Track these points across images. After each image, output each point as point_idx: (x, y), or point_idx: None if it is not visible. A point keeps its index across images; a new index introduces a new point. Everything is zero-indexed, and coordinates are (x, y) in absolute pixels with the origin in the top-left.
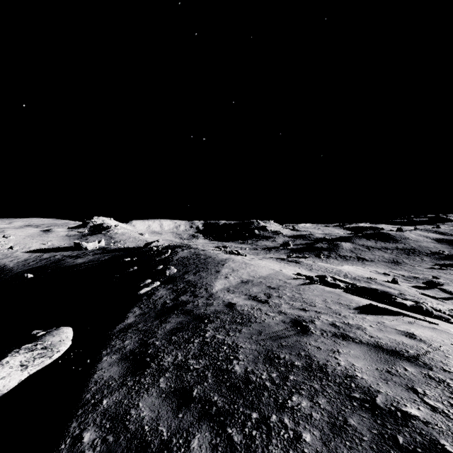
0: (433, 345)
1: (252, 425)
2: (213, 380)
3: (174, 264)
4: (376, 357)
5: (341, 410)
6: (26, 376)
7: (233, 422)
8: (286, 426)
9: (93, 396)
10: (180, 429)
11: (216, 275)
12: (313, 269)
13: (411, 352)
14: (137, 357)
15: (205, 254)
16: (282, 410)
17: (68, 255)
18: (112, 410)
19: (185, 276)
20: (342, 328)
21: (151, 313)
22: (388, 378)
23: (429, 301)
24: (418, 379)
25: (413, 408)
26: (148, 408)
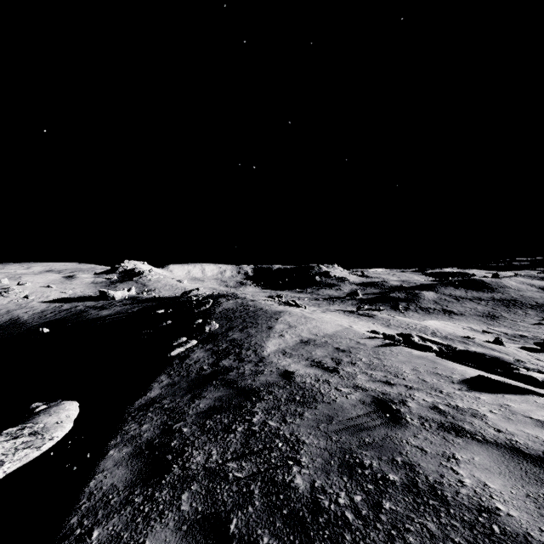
0: None
1: None
2: (262, 502)
3: (216, 317)
4: (518, 471)
5: None
6: (1, 477)
7: None
8: None
9: (80, 520)
10: None
11: (269, 333)
12: (392, 325)
13: None
14: (155, 452)
15: (255, 305)
16: None
17: (92, 306)
18: None
19: (229, 333)
20: (450, 414)
21: (183, 383)
22: None
23: None
24: None
25: None
26: None
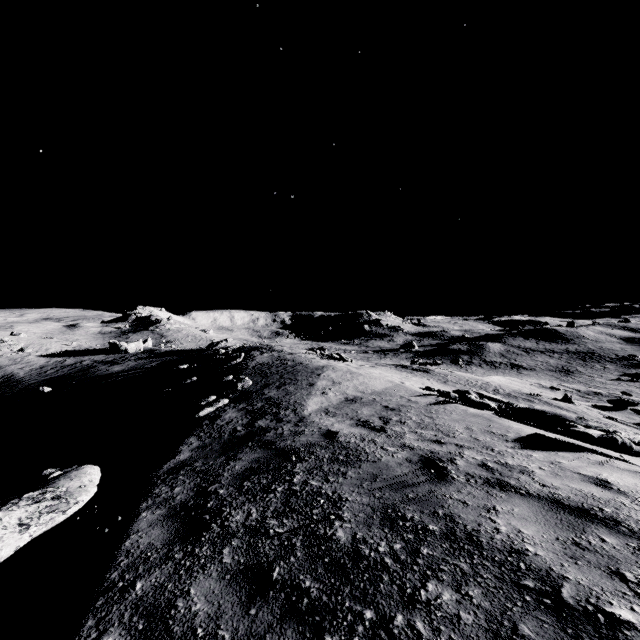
0: (639, 500)
1: (365, 632)
2: (304, 553)
3: (249, 373)
4: (554, 519)
5: (506, 609)
6: (27, 541)
7: (336, 626)
8: (419, 635)
9: (121, 575)
10: (251, 635)
11: (310, 390)
12: (449, 381)
13: (608, 511)
14: (191, 513)
15: (294, 359)
16: (411, 607)
17: (100, 361)
18: (149, 599)
19: (265, 391)
20: (498, 471)
21: (215, 445)
22: (576, 554)
23: (623, 429)
24: (625, 556)
25: (623, 608)
26: (203, 597)
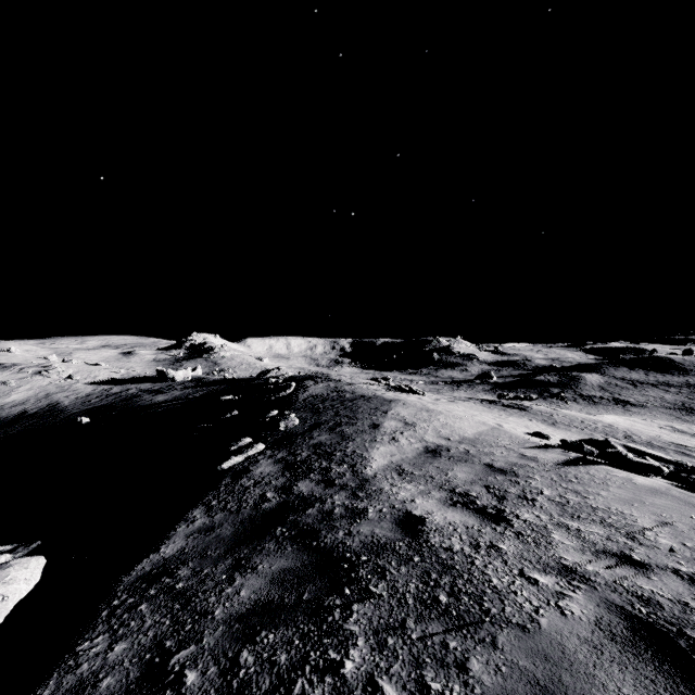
0: None
1: None
2: None
3: (298, 408)
4: None
5: None
6: None
7: None
8: None
9: None
10: None
11: (374, 434)
12: (559, 422)
13: None
14: None
15: (353, 391)
16: None
17: (146, 389)
18: None
19: (314, 433)
20: None
21: (226, 527)
22: None
23: None
24: None
25: None
26: None
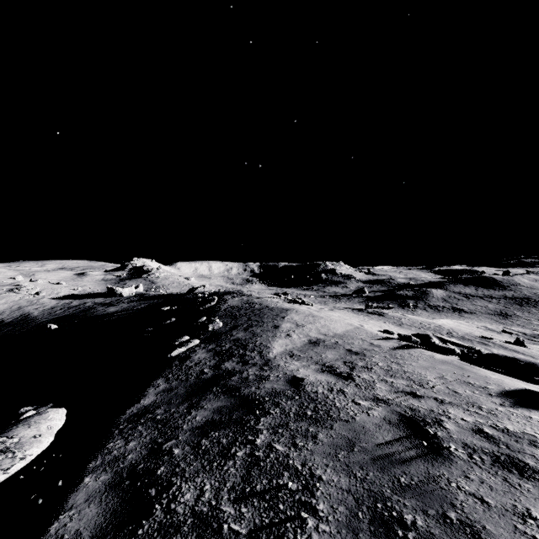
0: None
1: None
2: None
3: (221, 315)
4: None
5: None
6: None
7: None
8: None
9: None
10: None
11: (275, 332)
12: (404, 324)
13: None
14: (137, 483)
15: (260, 303)
16: None
17: (100, 303)
18: None
19: (233, 332)
20: (502, 441)
21: (180, 388)
22: None
23: None
24: None
25: None
26: None
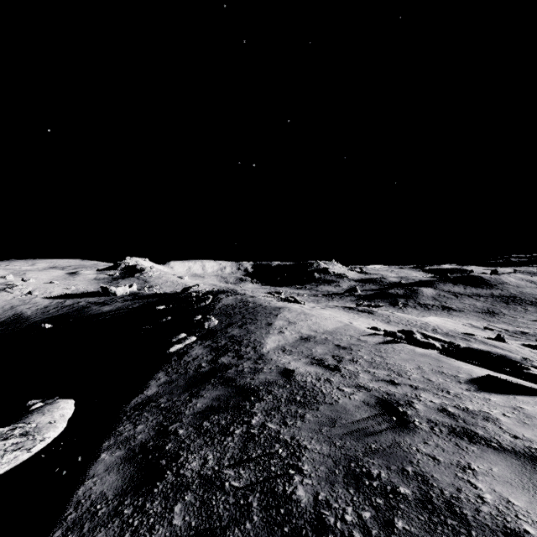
0: None
1: None
2: (261, 517)
3: (215, 314)
4: None
5: None
6: None
7: None
8: None
9: (64, 534)
10: None
11: (268, 329)
12: (392, 321)
13: None
14: (149, 456)
15: (254, 301)
16: None
17: (94, 302)
18: None
19: (228, 329)
20: (461, 417)
21: (180, 381)
22: None
23: None
24: None
25: None
26: None
